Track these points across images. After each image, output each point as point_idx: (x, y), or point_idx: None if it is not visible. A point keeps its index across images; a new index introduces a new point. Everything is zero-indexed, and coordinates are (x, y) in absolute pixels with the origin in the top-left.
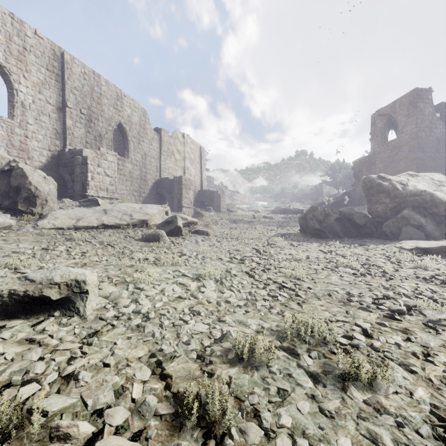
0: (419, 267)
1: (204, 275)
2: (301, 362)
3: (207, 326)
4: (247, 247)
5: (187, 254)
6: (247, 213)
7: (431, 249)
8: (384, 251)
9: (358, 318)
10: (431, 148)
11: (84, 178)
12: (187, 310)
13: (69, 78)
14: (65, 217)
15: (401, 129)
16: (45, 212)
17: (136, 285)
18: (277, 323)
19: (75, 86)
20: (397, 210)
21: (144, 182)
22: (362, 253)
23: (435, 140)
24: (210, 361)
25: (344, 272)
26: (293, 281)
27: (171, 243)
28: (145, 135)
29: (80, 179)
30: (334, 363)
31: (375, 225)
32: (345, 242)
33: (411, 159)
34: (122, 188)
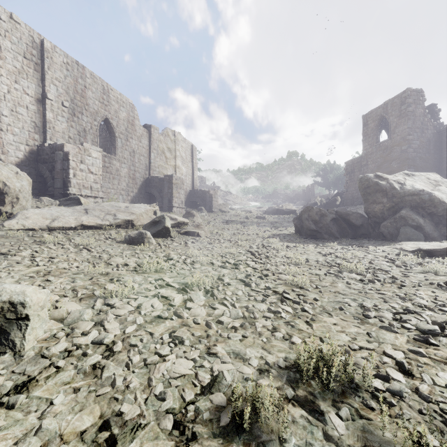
0: (429, 272)
1: (192, 284)
2: (328, 429)
3: (192, 363)
4: (241, 250)
5: (175, 258)
6: (240, 213)
7: (434, 250)
8: (385, 253)
9: (384, 343)
10: (422, 148)
11: (65, 175)
12: (167, 336)
13: (49, 68)
14: (38, 217)
15: (393, 129)
16: (16, 211)
17: (106, 300)
18: (284, 355)
19: (56, 77)
20: (395, 210)
21: (133, 180)
22: (362, 255)
23: (426, 141)
24: (193, 433)
25: (350, 278)
26: (296, 291)
27: (158, 245)
28: (134, 132)
29: (61, 176)
30: (377, 428)
31: (372, 225)
32: (342, 243)
33: (403, 159)
34: (109, 187)
